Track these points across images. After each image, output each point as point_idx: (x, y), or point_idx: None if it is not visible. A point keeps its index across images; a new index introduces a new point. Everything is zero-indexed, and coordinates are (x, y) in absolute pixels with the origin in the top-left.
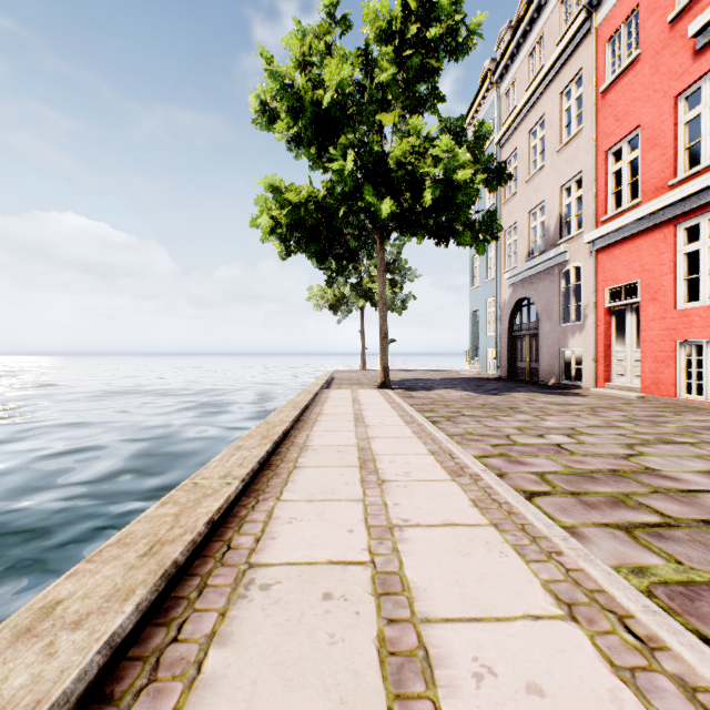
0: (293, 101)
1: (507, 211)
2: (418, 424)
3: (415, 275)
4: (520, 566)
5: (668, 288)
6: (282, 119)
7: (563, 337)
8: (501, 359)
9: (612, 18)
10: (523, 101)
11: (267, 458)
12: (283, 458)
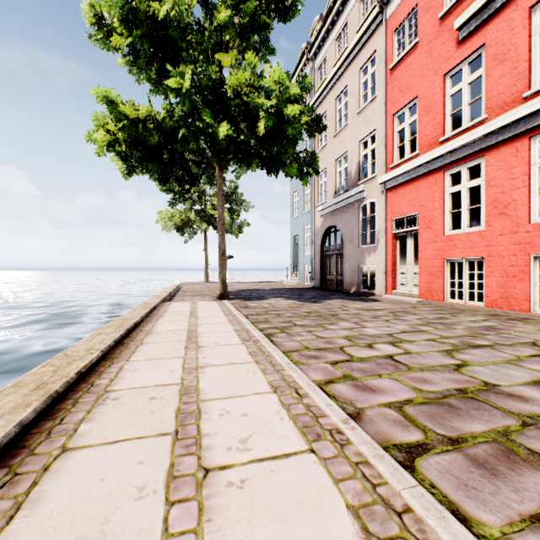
0: (127, 10)
1: (319, 159)
2: (255, 341)
3: (249, 206)
4: None
5: (438, 219)
6: (118, 32)
7: (361, 256)
8: (315, 273)
9: (398, 14)
10: (332, 74)
11: (18, 436)
12: (54, 427)
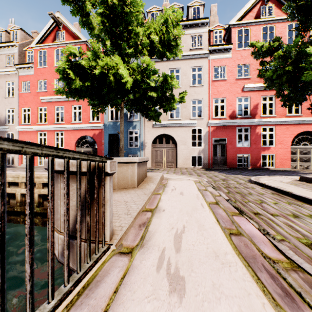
0: None
1: None
2: None
3: None
4: None
5: None
6: None
7: None
8: None
9: (24, 77)
10: None
11: None
12: None
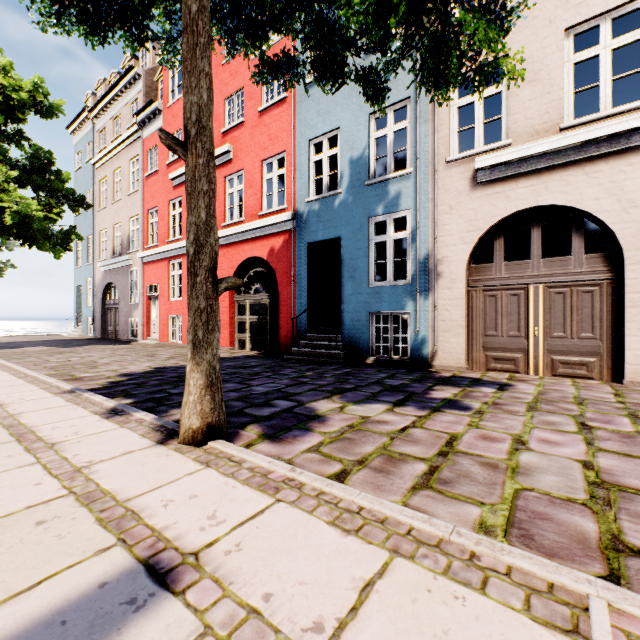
0: None
1: (101, 217)
2: None
3: (15, 245)
4: (7, 373)
5: (167, 290)
6: None
7: (130, 311)
8: (98, 325)
9: (150, 140)
10: (109, 149)
11: None
12: None
